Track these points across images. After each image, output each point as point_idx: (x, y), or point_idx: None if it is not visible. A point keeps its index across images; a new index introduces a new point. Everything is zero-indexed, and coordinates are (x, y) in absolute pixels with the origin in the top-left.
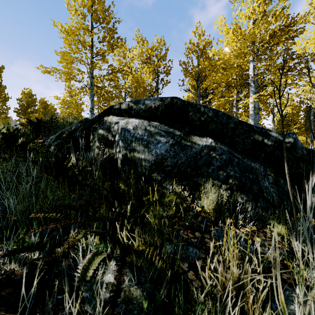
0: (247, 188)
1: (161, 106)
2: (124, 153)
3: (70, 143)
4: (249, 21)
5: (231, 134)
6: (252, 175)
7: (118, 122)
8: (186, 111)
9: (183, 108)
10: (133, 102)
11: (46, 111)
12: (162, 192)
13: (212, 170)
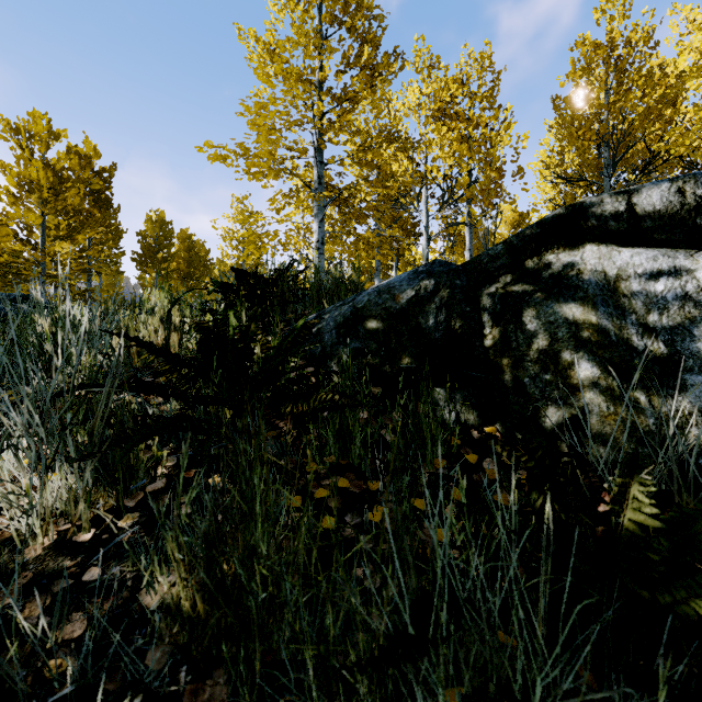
0: None
1: None
2: None
3: (405, 356)
4: None
5: None
6: None
7: (686, 270)
8: None
9: None
10: None
11: (190, 256)
12: None
13: None
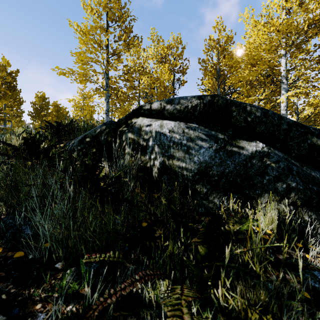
0: (315, 204)
1: (199, 105)
2: (161, 161)
3: (94, 148)
4: (283, 11)
5: (284, 137)
6: (316, 187)
7: (151, 125)
8: (229, 111)
9: (226, 107)
10: (166, 101)
11: (58, 114)
12: (208, 207)
13: (267, 180)
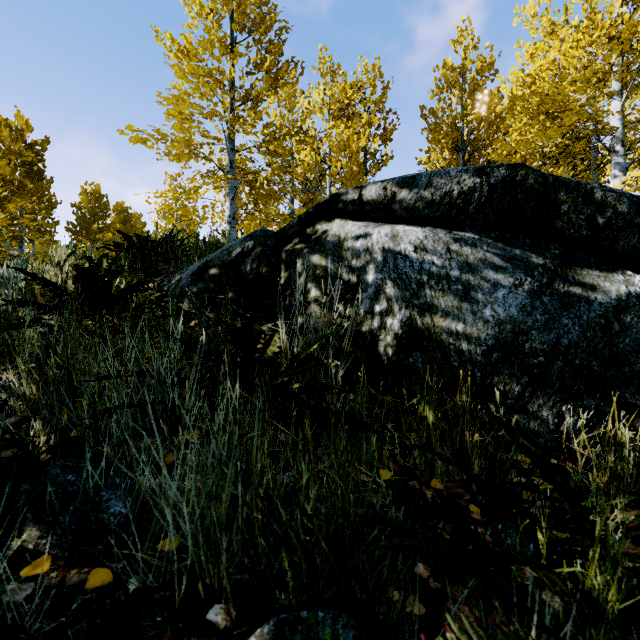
0: None
1: (478, 188)
2: (405, 317)
3: (230, 291)
4: None
5: None
6: None
7: (369, 234)
8: (552, 201)
9: (544, 192)
10: (398, 182)
11: (126, 228)
12: (528, 431)
13: None
